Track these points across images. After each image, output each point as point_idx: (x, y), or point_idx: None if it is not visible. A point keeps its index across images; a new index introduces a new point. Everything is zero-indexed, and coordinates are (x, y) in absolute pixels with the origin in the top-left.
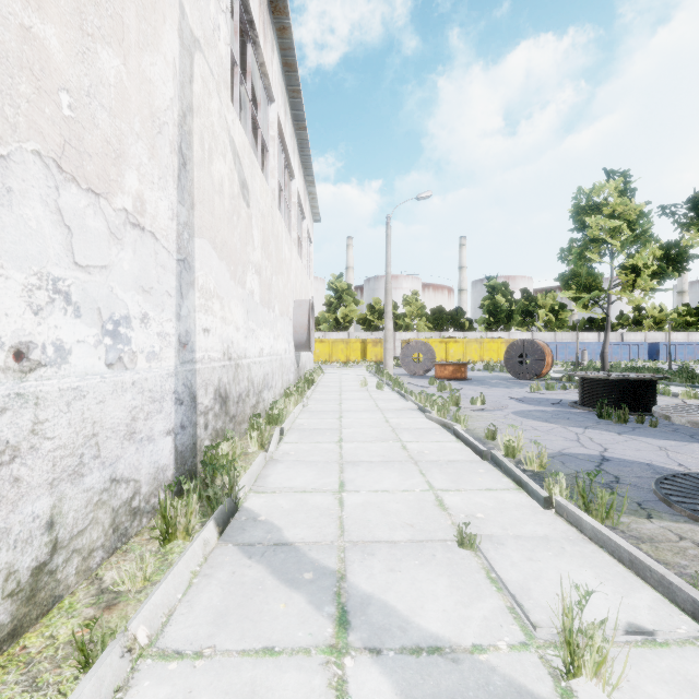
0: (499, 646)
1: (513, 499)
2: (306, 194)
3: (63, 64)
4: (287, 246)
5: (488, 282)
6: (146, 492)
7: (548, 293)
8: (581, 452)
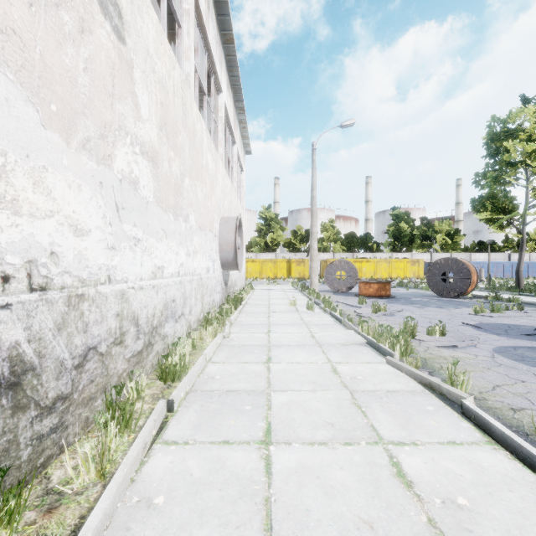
0: None
1: None
2: (236, 121)
3: None
4: (211, 155)
5: (393, 211)
6: None
7: (444, 220)
8: None
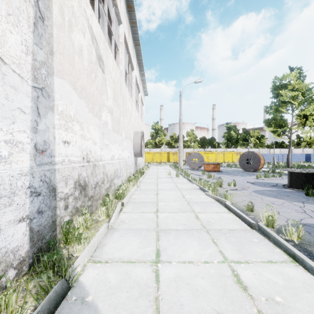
0: None
1: (296, 275)
2: (140, 80)
3: None
4: (130, 103)
5: (227, 125)
6: None
7: (255, 130)
8: None
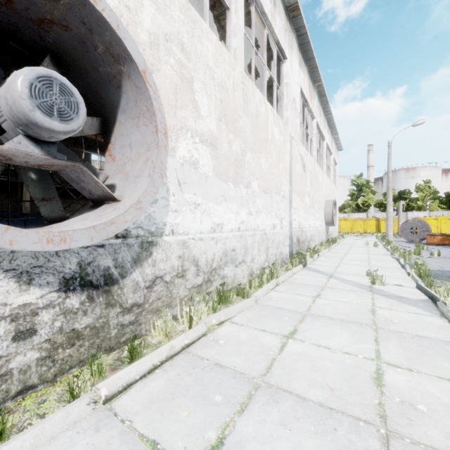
0: (363, 282)
1: (399, 274)
2: (332, 141)
3: (276, 174)
4: (321, 176)
5: None
6: (285, 258)
7: None
8: None
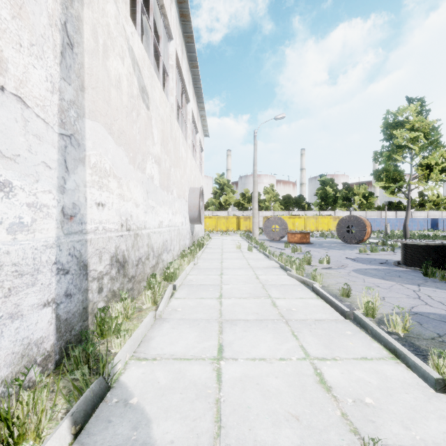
0: None
1: (395, 374)
2: (198, 116)
3: None
4: (184, 148)
5: (321, 178)
6: (8, 374)
7: (361, 185)
8: (430, 311)
